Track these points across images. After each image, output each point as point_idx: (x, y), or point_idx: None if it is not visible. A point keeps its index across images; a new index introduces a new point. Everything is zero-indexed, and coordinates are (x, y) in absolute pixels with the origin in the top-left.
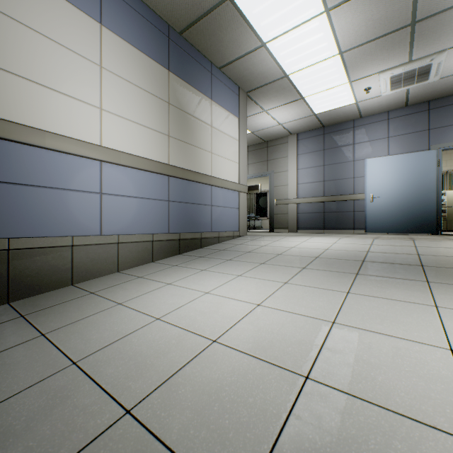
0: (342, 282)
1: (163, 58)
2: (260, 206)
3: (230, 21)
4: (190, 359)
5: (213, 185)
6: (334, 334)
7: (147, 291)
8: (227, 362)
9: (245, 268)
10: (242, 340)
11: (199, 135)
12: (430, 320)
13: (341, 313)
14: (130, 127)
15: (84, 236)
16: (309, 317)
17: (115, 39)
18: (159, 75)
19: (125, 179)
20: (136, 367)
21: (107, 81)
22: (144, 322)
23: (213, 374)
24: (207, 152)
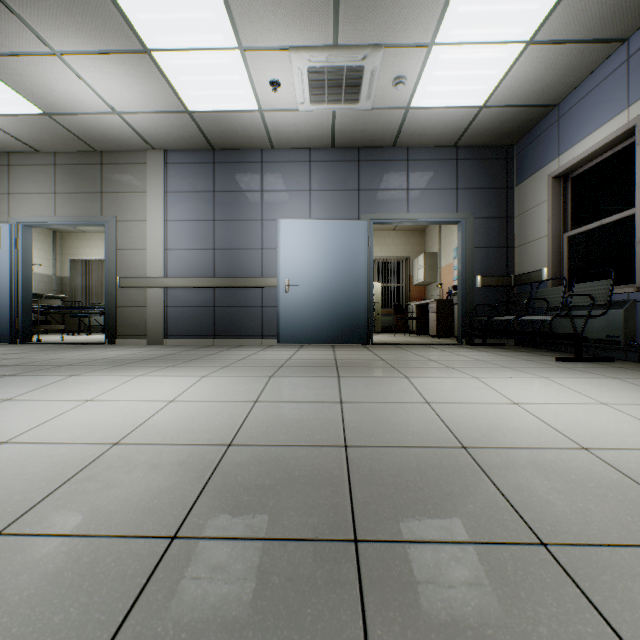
0: None
1: None
2: None
3: None
4: None
5: None
6: None
7: None
8: None
9: None
10: None
11: None
12: None
13: None
14: None
15: None
16: None
17: None
18: None
19: None
20: None
21: None
22: None
23: None
24: None
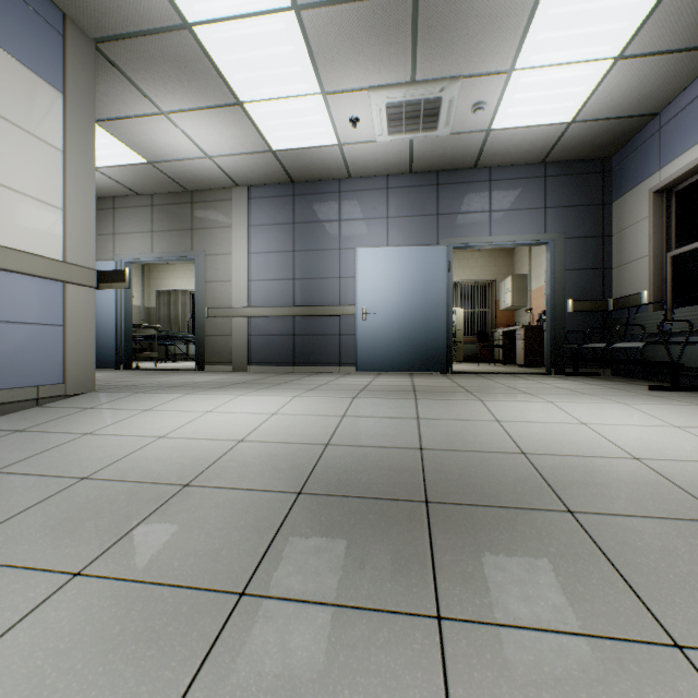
0: None
1: None
2: None
3: None
4: None
5: None
6: None
7: None
8: None
9: None
10: None
11: None
12: None
13: None
14: None
15: None
16: None
17: None
18: None
19: None
20: None
21: None
22: None
23: None
24: None
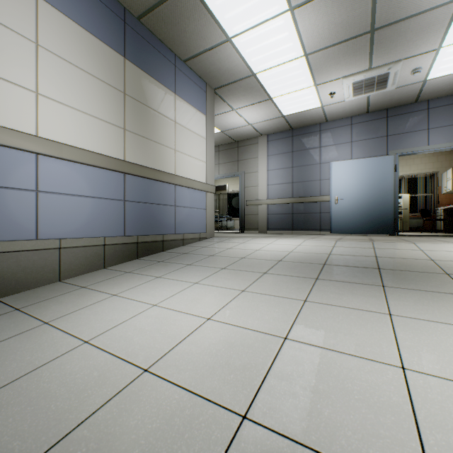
0: (301, 289)
1: (118, 43)
2: (232, 206)
3: (192, 10)
4: (107, 400)
5: (177, 184)
6: (284, 353)
7: (86, 305)
8: (153, 401)
9: (204, 274)
10: (179, 368)
11: (161, 130)
12: (384, 332)
13: (295, 327)
14: (76, 116)
15: (13, 241)
16: (261, 332)
17: (55, 14)
18: (113, 61)
19: (69, 175)
20: (34, 415)
21: (46, 61)
22: (68, 347)
23: (131, 421)
24: (170, 149)
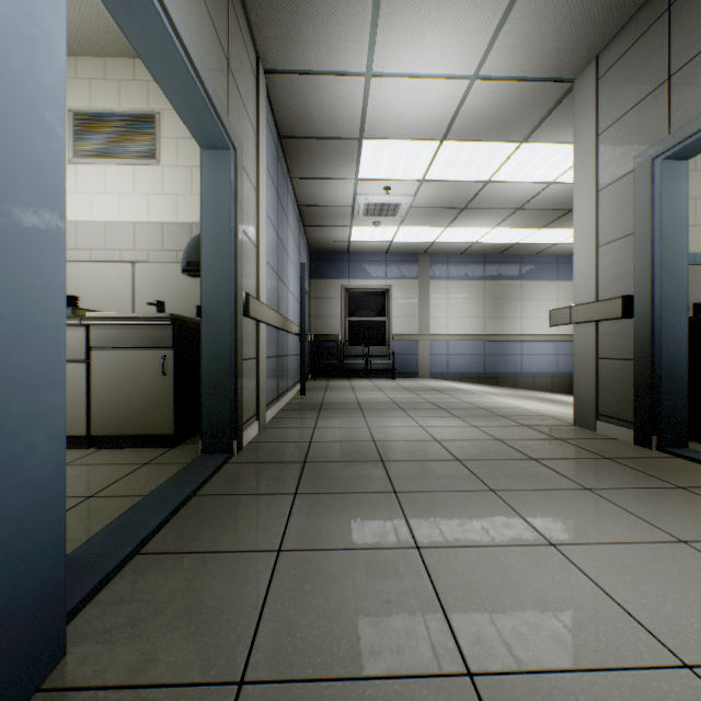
0: None
1: None
2: None
3: None
4: None
5: None
6: None
7: None
8: None
9: None
10: None
11: None
12: None
13: None
14: None
15: None
16: None
17: None
18: None
19: None
20: None
21: None
22: None
23: None
24: None
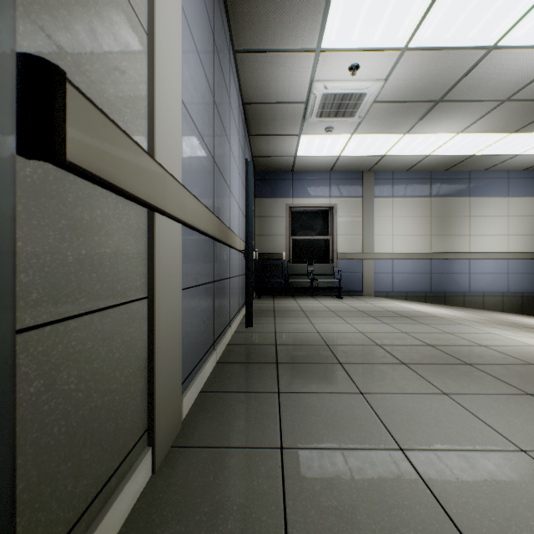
0: None
1: None
2: None
3: None
4: None
5: None
6: None
7: None
8: None
9: None
10: None
11: None
12: None
13: None
14: None
15: None
16: None
17: None
18: None
19: None
20: None
21: None
22: None
23: None
24: None
